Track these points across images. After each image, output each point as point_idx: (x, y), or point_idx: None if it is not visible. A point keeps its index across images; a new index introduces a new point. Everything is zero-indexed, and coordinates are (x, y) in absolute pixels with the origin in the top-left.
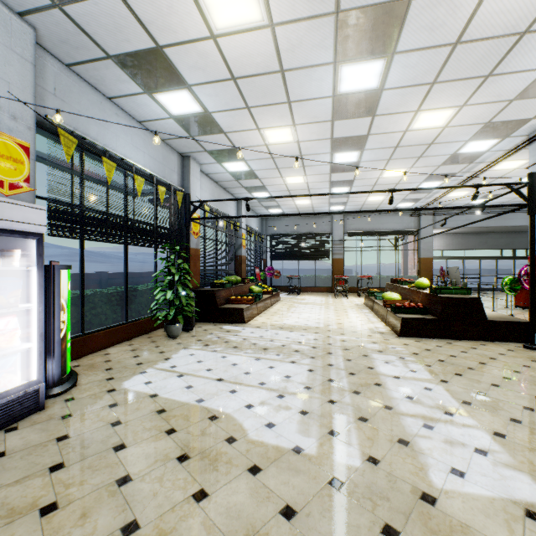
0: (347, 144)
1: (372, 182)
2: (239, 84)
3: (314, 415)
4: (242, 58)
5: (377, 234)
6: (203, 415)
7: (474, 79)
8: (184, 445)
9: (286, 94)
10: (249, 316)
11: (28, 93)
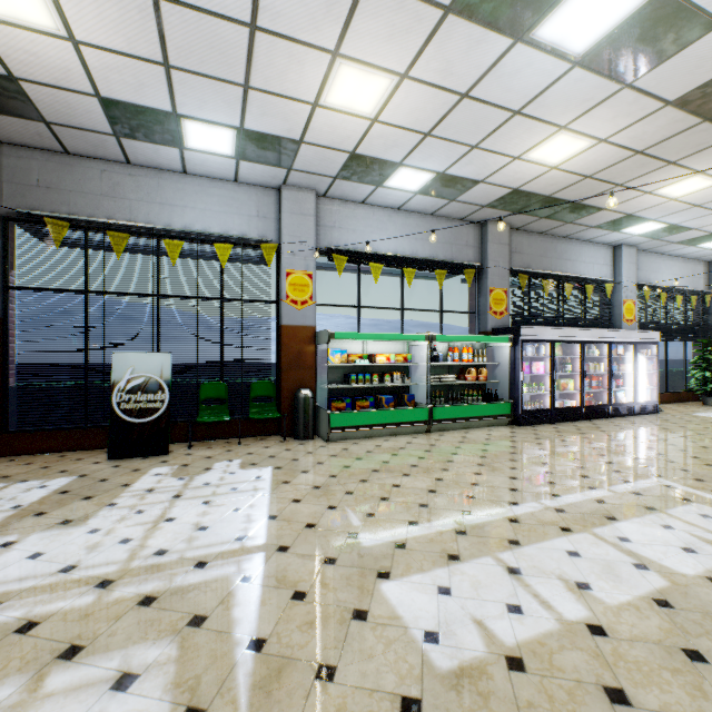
0: None
1: None
2: None
3: None
4: None
5: None
6: None
7: None
8: None
9: None
10: None
11: (634, 278)
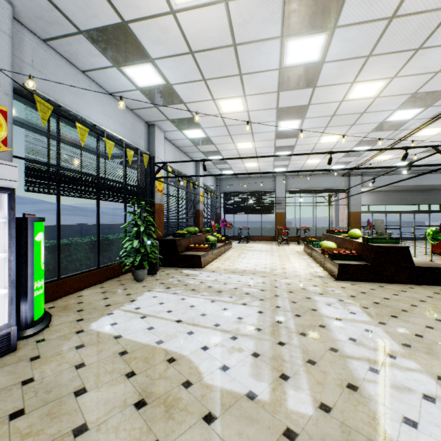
0: (291, 113)
1: (310, 147)
2: (196, 57)
3: (265, 358)
4: (199, 32)
5: (313, 192)
6: (162, 357)
7: (405, 52)
8: (142, 390)
9: (237, 67)
10: (206, 261)
11: (5, 62)
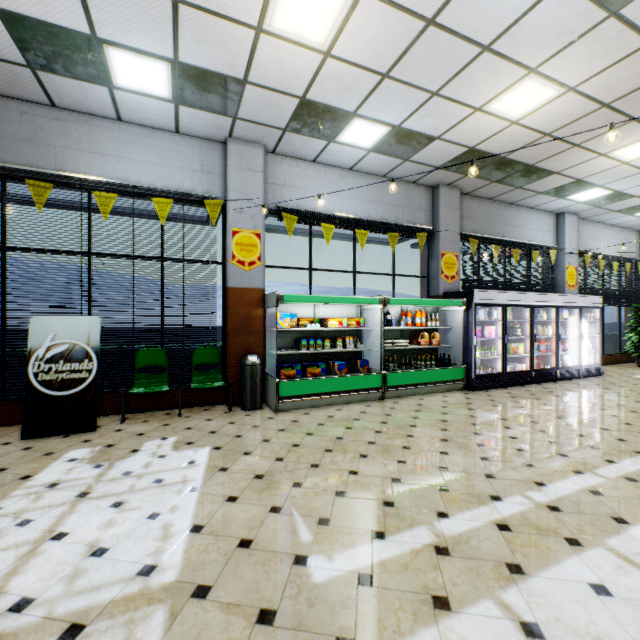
0: None
1: None
2: None
3: None
4: None
5: None
6: None
7: None
8: None
9: None
10: None
11: (575, 245)
